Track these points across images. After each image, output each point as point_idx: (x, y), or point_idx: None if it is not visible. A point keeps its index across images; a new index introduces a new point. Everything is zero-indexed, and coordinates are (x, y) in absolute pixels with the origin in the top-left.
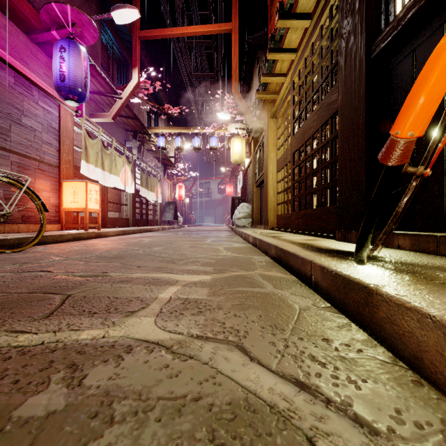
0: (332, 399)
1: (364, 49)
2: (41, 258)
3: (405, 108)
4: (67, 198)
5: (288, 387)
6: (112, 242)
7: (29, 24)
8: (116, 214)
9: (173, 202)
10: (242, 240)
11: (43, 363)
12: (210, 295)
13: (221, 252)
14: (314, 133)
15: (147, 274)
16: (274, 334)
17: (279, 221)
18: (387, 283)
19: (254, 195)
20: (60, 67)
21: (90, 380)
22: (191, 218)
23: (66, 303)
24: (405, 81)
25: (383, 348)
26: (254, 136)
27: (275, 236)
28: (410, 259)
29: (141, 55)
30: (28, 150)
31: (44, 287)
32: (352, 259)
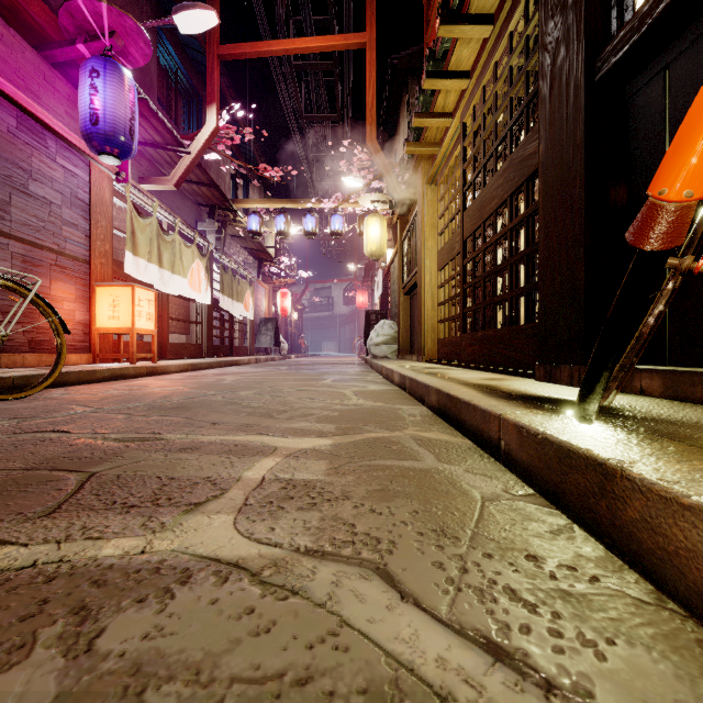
0: (555, 681)
1: (584, 67)
2: (56, 410)
3: (677, 148)
4: (102, 312)
5: (471, 656)
6: (174, 383)
7: (41, 34)
8: (182, 337)
9: (273, 318)
10: (382, 380)
11: (29, 604)
12: (331, 473)
13: (348, 399)
14: (499, 207)
15: (226, 437)
16: (441, 547)
17: (441, 348)
18: (639, 457)
19: (401, 307)
20: (91, 103)
21: (110, 641)
22: (302, 344)
23: (86, 488)
24: (652, 119)
25: (636, 575)
26: (401, 213)
27: (436, 373)
28: (666, 413)
29: (221, 85)
30: (40, 234)
31: (54, 459)
32: (568, 413)
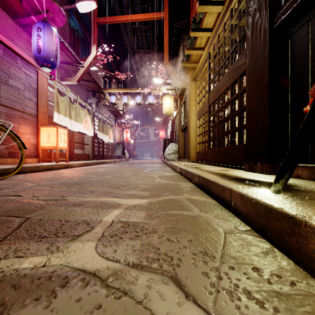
0: None
1: (268, 21)
2: (17, 185)
3: None
4: (43, 139)
5: None
6: (75, 172)
7: (15, 11)
8: (80, 151)
9: (122, 142)
10: (171, 170)
11: None
12: (147, 218)
13: (156, 179)
14: (226, 90)
15: (97, 198)
16: (205, 262)
17: (198, 156)
18: (312, 213)
19: (180, 137)
20: (37, 43)
21: None
22: (135, 154)
23: (22, 226)
24: (302, 45)
25: None
26: (180, 94)
27: (196, 167)
28: (314, 188)
29: (98, 36)
30: (14, 103)
31: (10, 210)
32: (266, 188)
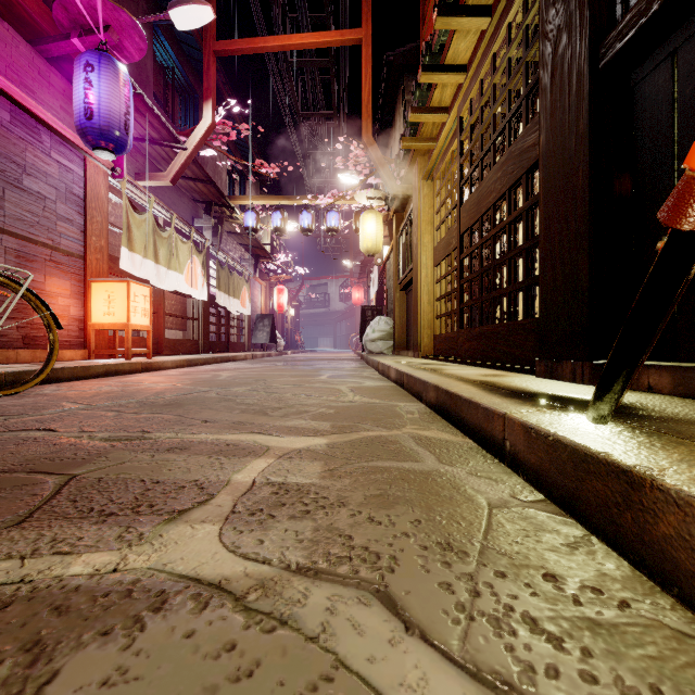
0: None
1: (587, 54)
2: (45, 407)
3: None
4: (97, 307)
5: None
6: (169, 379)
7: (36, 28)
8: (179, 333)
9: (270, 315)
10: (378, 375)
11: None
12: (326, 476)
13: (344, 396)
14: (497, 201)
15: (217, 436)
16: (447, 564)
17: (437, 344)
18: (668, 463)
19: (397, 303)
20: (86, 97)
21: (62, 688)
22: (298, 340)
23: (63, 493)
24: (659, 106)
25: (670, 599)
26: (397, 209)
27: (433, 369)
28: (681, 412)
29: (217, 81)
30: (34, 230)
31: (34, 460)
32: (578, 412)
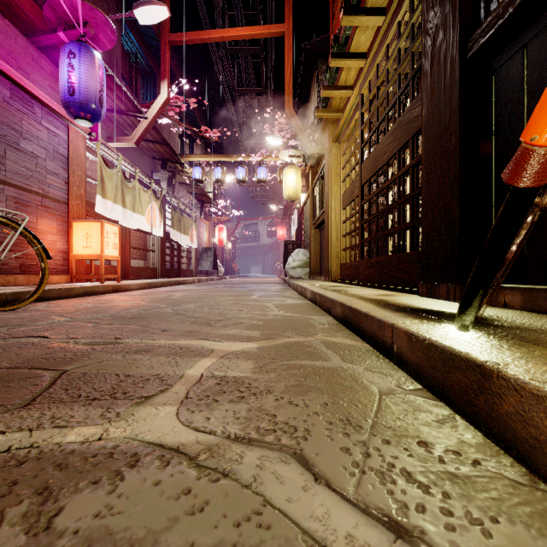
0: None
1: (458, 47)
2: (39, 319)
3: (546, 101)
4: (78, 242)
5: (376, 533)
6: (134, 298)
7: (30, 24)
8: (141, 262)
9: (212, 248)
10: (297, 295)
11: (0, 485)
12: (256, 371)
13: (271, 311)
14: (389, 159)
15: (173, 341)
16: (347, 434)
17: (343, 271)
18: (511, 360)
19: (312, 239)
20: (69, 78)
21: (66, 519)
22: (235, 267)
23: (57, 384)
24: (513, 88)
25: (510, 459)
26: (312, 165)
27: (340, 290)
28: (527, 322)
29: (171, 65)
30: (29, 181)
31: (33, 359)
32: (448, 322)
